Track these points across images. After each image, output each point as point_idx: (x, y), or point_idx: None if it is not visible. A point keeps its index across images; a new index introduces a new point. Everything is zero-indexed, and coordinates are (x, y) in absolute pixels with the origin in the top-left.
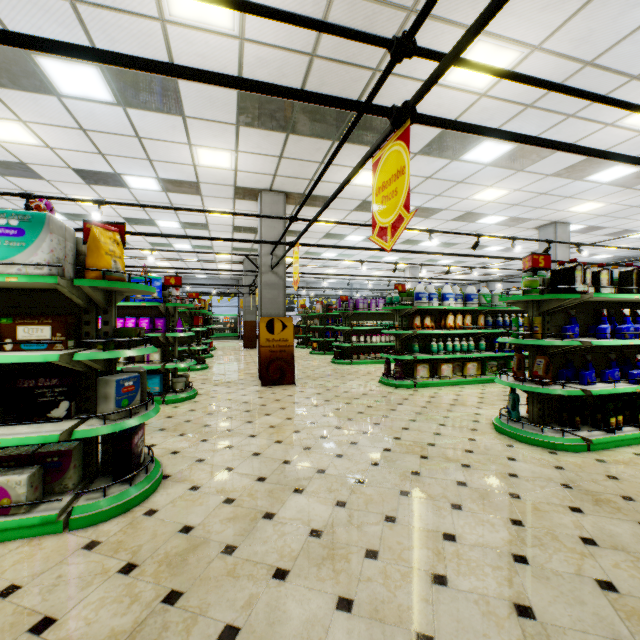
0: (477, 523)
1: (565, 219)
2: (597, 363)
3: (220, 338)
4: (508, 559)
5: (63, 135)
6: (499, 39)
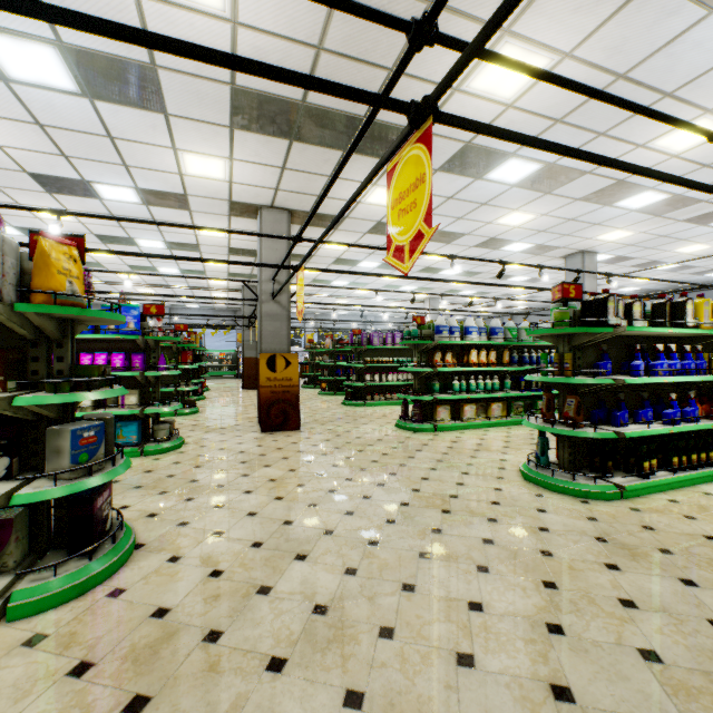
0: (506, 588)
1: (593, 248)
2: (629, 402)
3: (215, 377)
4: (542, 630)
5: (14, 130)
6: (528, 42)
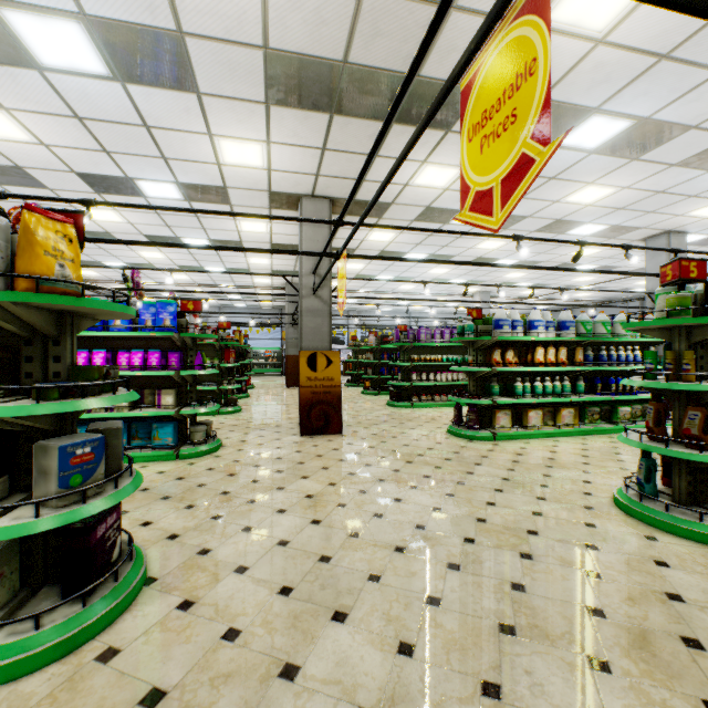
0: None
1: (683, 227)
2: None
3: (261, 374)
4: None
5: (57, 127)
6: None
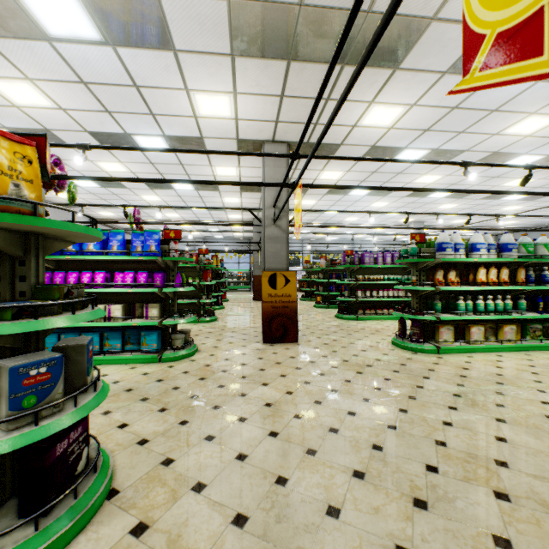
0: None
1: None
2: None
3: (234, 290)
4: None
5: (69, 92)
6: None
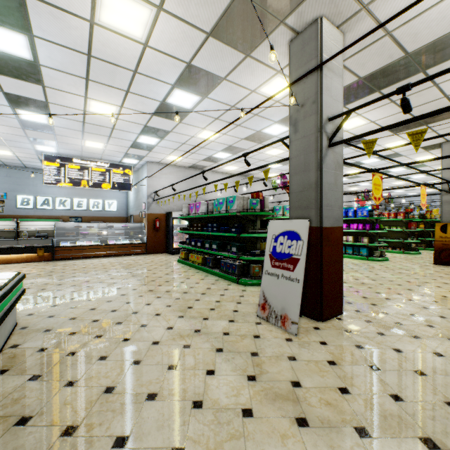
0: (417, 297)
1: None
2: None
3: None
4: (406, 299)
5: None
6: None
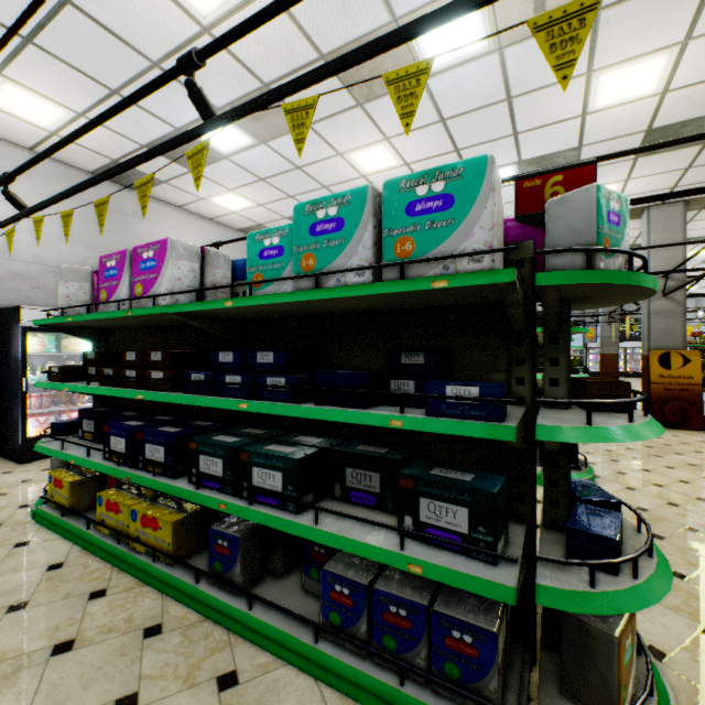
0: None
1: None
2: None
3: None
4: None
5: None
6: None
